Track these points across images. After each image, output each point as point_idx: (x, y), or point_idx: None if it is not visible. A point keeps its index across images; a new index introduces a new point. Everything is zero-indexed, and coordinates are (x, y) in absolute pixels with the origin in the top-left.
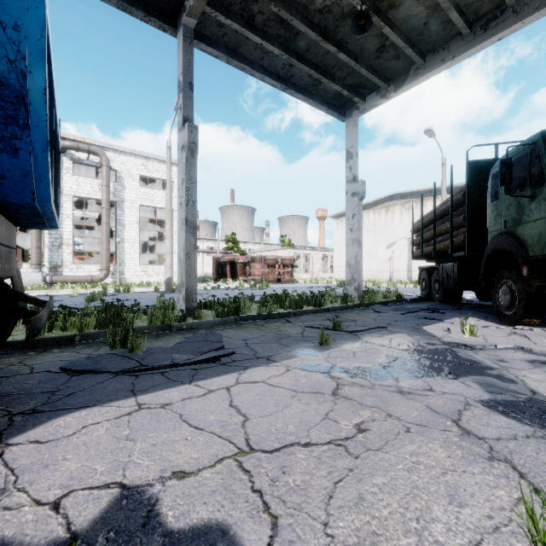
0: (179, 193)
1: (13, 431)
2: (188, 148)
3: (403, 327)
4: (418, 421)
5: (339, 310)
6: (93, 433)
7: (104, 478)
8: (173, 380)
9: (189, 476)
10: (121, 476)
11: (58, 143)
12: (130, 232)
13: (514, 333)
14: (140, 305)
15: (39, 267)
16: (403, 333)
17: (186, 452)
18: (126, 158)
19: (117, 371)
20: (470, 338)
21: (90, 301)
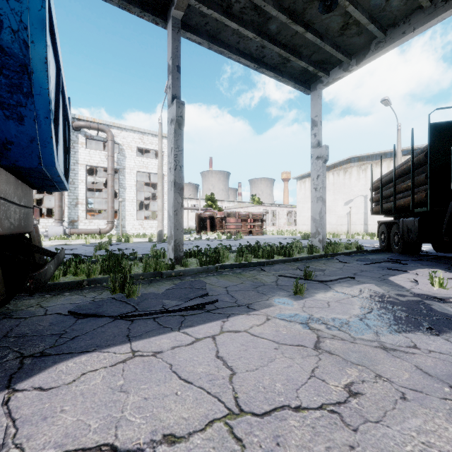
0: (169, 159)
1: (21, 375)
2: (176, 121)
3: (370, 277)
4: (412, 385)
5: (306, 260)
6: (90, 382)
7: (97, 437)
8: (164, 326)
9: (180, 441)
10: (113, 436)
11: (68, 118)
12: (129, 193)
13: None
14: (137, 254)
15: (61, 222)
16: (371, 283)
17: (176, 410)
18: (127, 133)
19: (115, 315)
20: (440, 290)
21: (98, 250)
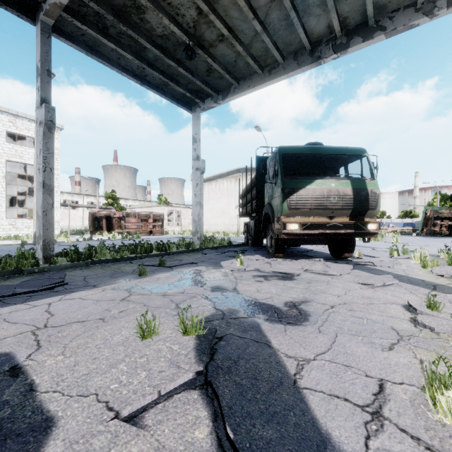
0: (37, 160)
1: None
2: (45, 124)
3: (209, 262)
4: (157, 306)
5: (178, 254)
6: None
7: None
8: (8, 303)
9: None
10: None
11: None
12: None
13: (267, 262)
14: None
15: None
16: (204, 266)
17: None
18: None
19: None
20: (240, 266)
21: None
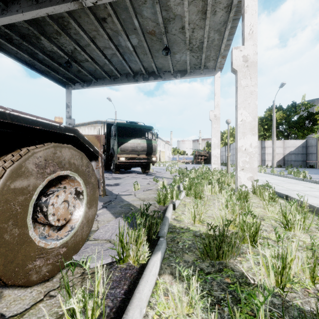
0: None
1: None
2: None
3: None
4: None
5: None
6: None
7: None
8: None
9: None
10: None
11: None
12: None
13: (111, 175)
14: None
15: None
16: None
17: None
18: None
19: None
20: None
21: None
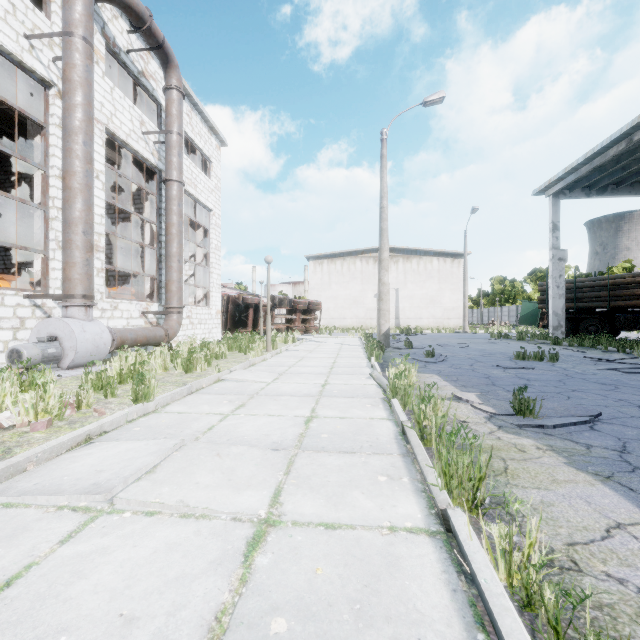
0: None
1: None
2: None
3: None
4: None
5: None
6: None
7: None
8: None
9: None
10: None
11: None
12: None
13: None
14: None
15: (95, 304)
16: None
17: None
18: None
19: None
20: None
21: (552, 360)
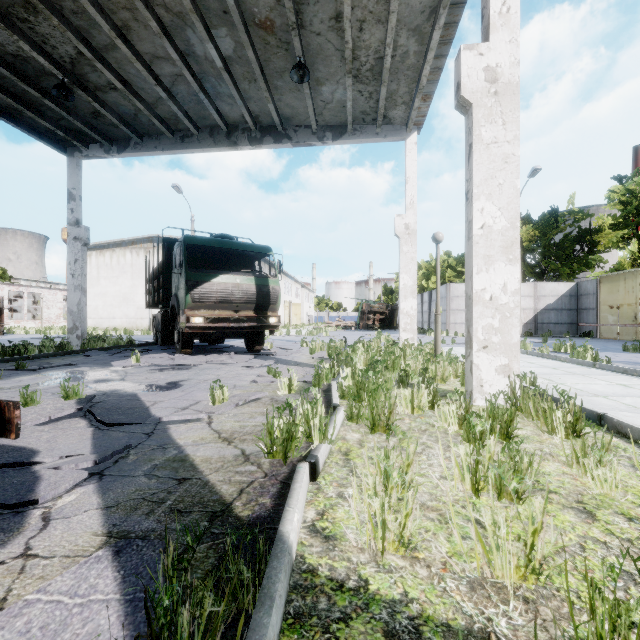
0: None
1: None
2: None
3: (95, 363)
4: None
5: (43, 358)
6: None
7: None
8: None
9: None
10: None
11: None
12: None
13: (172, 359)
14: None
15: None
16: (87, 366)
17: None
18: None
19: None
20: (136, 364)
21: None
